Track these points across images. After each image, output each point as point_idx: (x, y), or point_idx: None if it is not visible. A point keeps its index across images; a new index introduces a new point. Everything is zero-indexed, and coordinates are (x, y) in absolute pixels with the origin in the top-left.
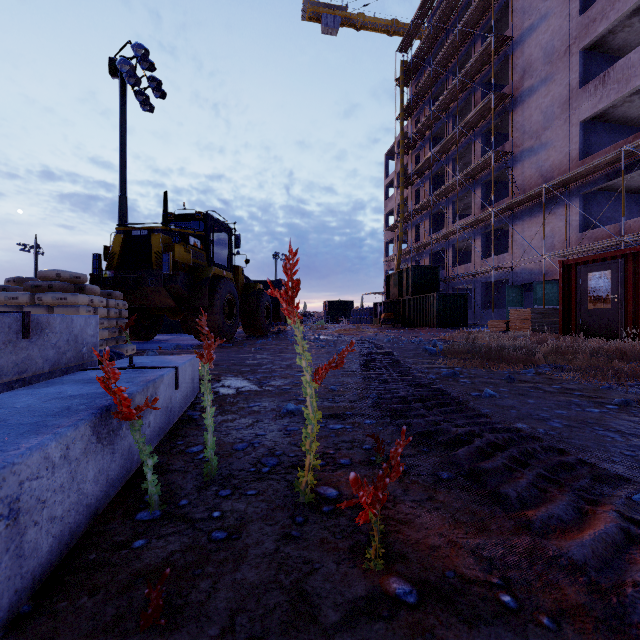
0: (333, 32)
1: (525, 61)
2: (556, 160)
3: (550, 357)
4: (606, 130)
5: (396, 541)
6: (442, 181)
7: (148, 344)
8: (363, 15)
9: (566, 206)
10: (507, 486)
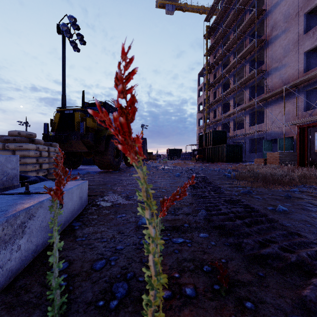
0: (171, 13)
1: (273, 21)
2: (291, 73)
3: (301, 180)
4: None
5: None
6: (228, 87)
7: (74, 171)
8: (186, 4)
9: (296, 97)
10: None
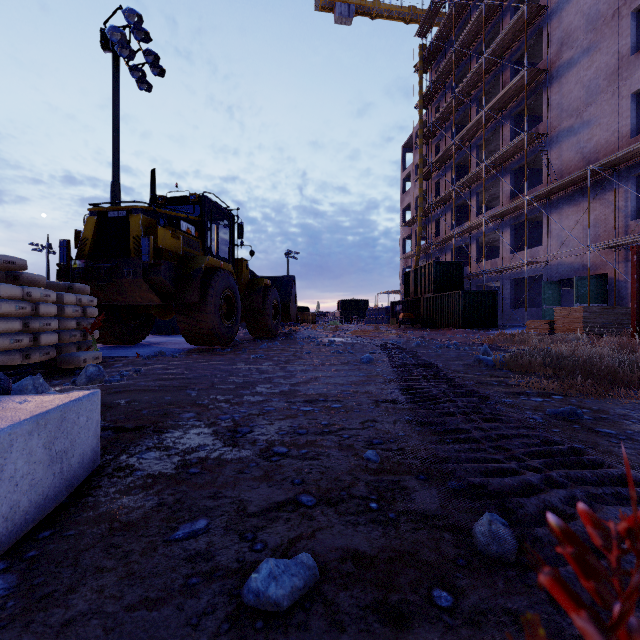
0: (347, 21)
1: (563, 31)
2: (601, 139)
3: None
4: None
5: None
6: (464, 172)
7: (131, 349)
8: (378, 2)
9: (615, 190)
10: None
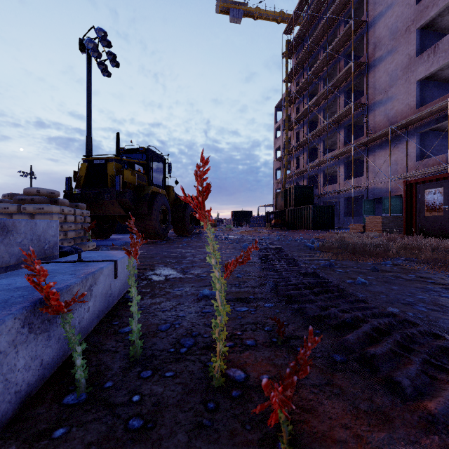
0: (238, 21)
1: (376, 38)
2: (399, 109)
3: (400, 252)
4: (436, 87)
5: (303, 434)
6: (315, 125)
7: (105, 241)
8: (259, 9)
9: (406, 142)
10: (400, 373)
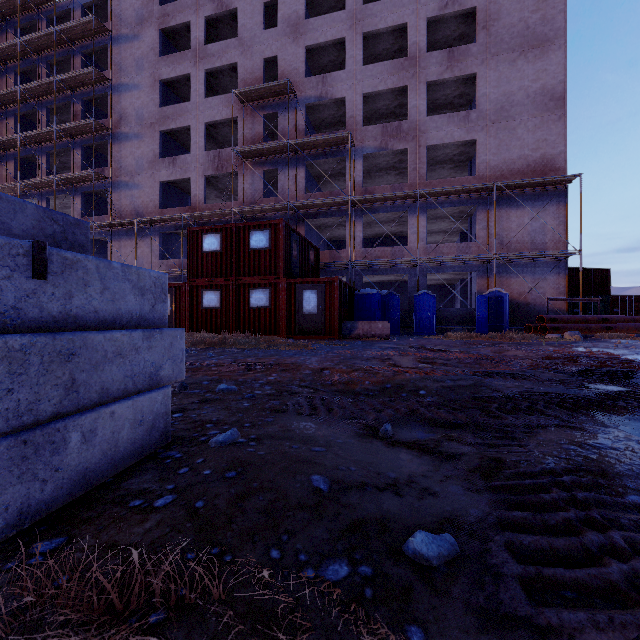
0: None
1: (122, 109)
2: (145, 201)
3: None
4: (176, 193)
5: None
6: (32, 168)
7: None
8: None
9: (152, 238)
10: None
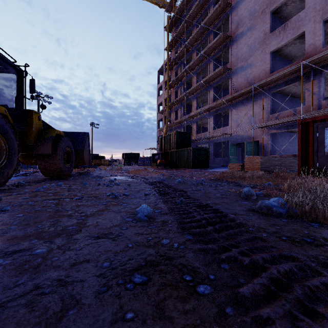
0: None
1: (238, 18)
2: (256, 73)
3: None
4: (280, 60)
5: None
6: (189, 87)
7: None
8: None
9: (263, 99)
10: None
